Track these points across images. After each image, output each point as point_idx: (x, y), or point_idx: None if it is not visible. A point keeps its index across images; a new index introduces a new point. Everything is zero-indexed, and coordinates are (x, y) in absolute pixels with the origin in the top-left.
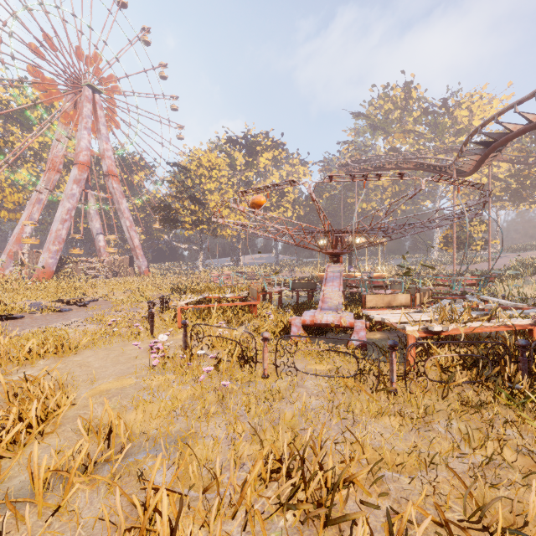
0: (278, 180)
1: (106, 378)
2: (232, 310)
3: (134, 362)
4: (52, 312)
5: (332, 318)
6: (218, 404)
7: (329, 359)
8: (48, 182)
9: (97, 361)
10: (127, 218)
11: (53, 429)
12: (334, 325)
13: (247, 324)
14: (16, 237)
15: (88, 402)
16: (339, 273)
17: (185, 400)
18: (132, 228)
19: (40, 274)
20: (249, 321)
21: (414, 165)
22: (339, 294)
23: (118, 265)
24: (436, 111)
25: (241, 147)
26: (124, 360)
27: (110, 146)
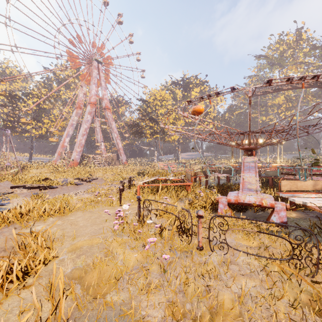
0: (203, 105)
1: (84, 235)
2: (173, 188)
3: (104, 224)
4: (72, 185)
5: (254, 199)
6: (159, 274)
7: (255, 235)
8: (76, 114)
9: (83, 221)
10: (115, 132)
11: (33, 280)
12: (256, 205)
13: (184, 198)
14: (61, 144)
15: (65, 256)
16: (254, 163)
17: (133, 265)
18: (118, 138)
19: (72, 164)
20: (186, 196)
21: (308, 84)
22: (256, 179)
23: (110, 159)
24: None
25: (180, 86)
26: (99, 222)
27: (106, 92)
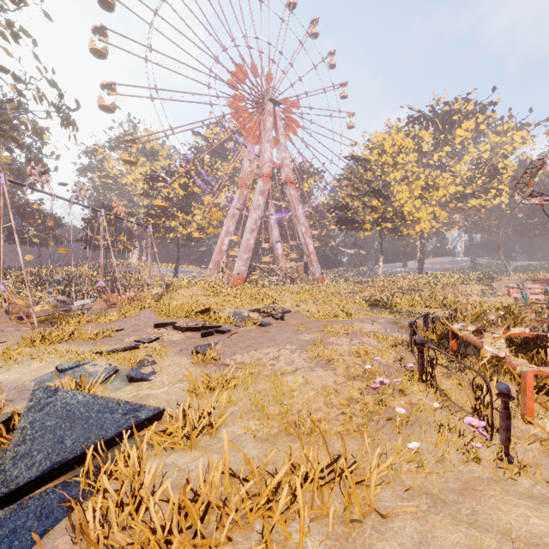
0: (486, 154)
1: None
2: None
3: None
4: (254, 326)
5: None
6: None
7: None
8: (239, 198)
9: None
10: (303, 224)
11: None
12: None
13: None
14: (218, 248)
15: None
16: None
17: None
18: (307, 233)
19: (235, 280)
20: None
21: None
22: None
23: (294, 272)
24: None
25: (429, 123)
26: None
27: (287, 154)
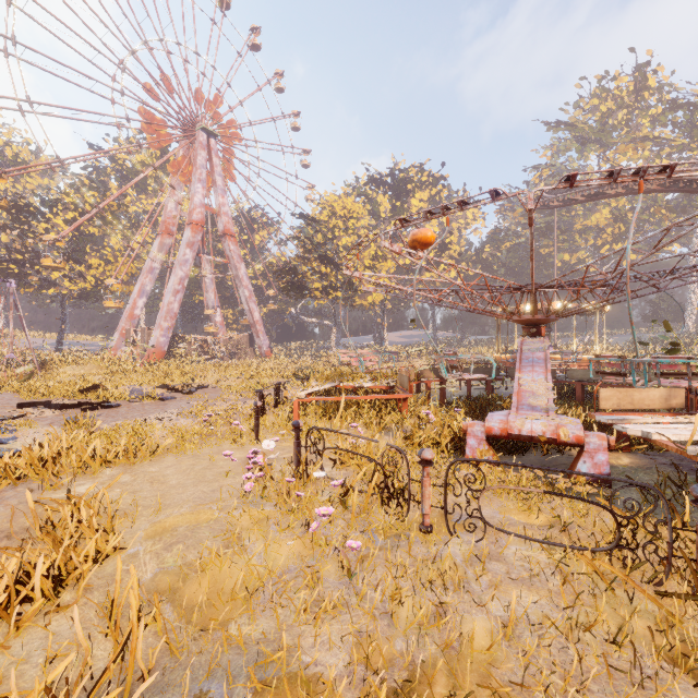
0: (437, 228)
1: (179, 505)
2: (372, 405)
3: (224, 480)
4: (152, 401)
5: (542, 427)
6: (340, 581)
7: (542, 502)
8: (160, 247)
9: (176, 474)
10: (246, 286)
11: (73, 596)
12: (545, 439)
13: (394, 428)
14: (128, 313)
15: (140, 548)
16: (542, 352)
17: (285, 564)
18: (252, 298)
19: (151, 355)
20: (398, 423)
21: (660, 184)
22: (547, 385)
23: (236, 345)
24: (693, 102)
25: (386, 188)
26: (211, 476)
27: (226, 199)
